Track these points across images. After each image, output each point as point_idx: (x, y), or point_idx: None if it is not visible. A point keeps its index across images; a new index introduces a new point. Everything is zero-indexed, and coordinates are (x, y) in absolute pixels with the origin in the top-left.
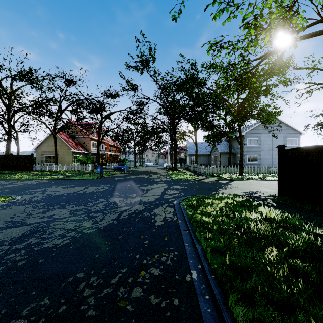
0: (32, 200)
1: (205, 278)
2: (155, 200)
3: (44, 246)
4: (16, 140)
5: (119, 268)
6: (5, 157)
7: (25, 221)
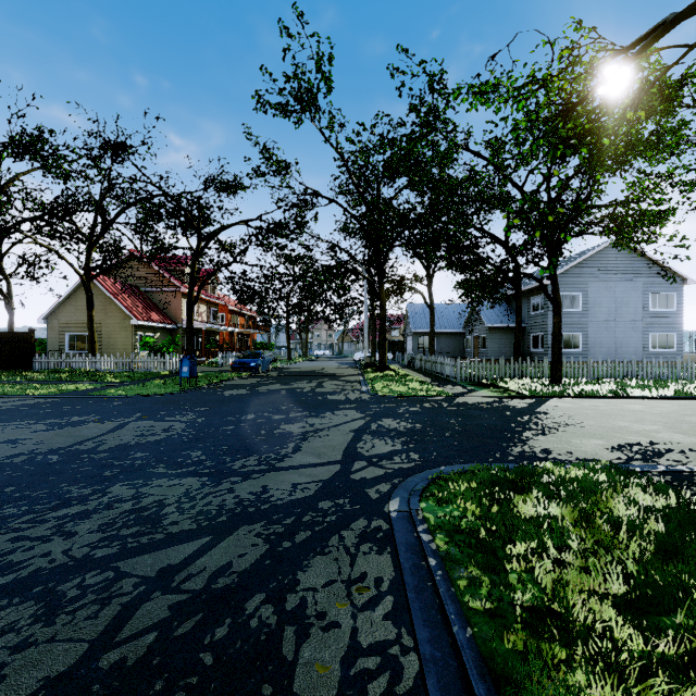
0: None
1: None
2: (319, 490)
3: None
4: (6, 298)
5: None
6: None
7: None
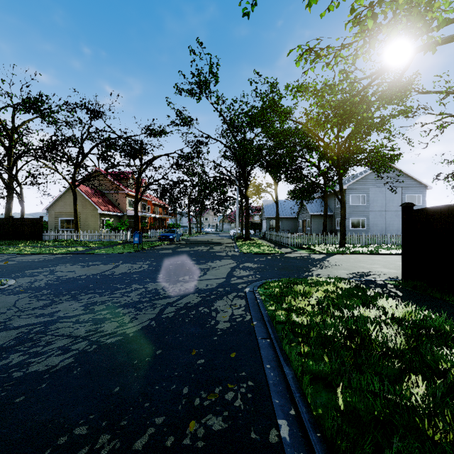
0: (31, 286)
1: (304, 438)
2: (217, 285)
3: (30, 368)
4: (20, 197)
5: (151, 416)
6: (2, 220)
7: (11, 322)
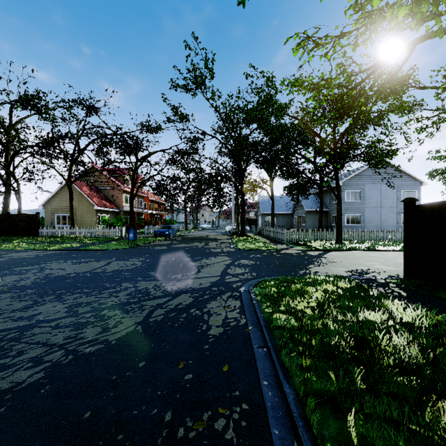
0: (16, 285)
1: None
2: (211, 284)
3: None
4: (17, 193)
5: None
6: None
7: None
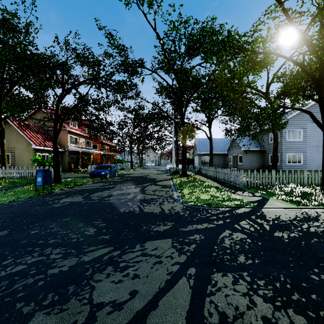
0: None
1: None
2: None
3: None
4: None
5: None
6: None
7: None
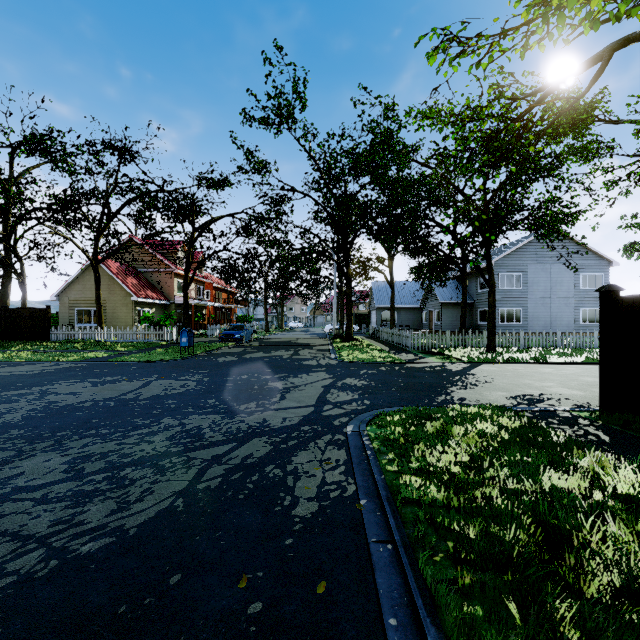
0: None
1: None
2: (301, 421)
3: None
4: (20, 277)
5: None
6: None
7: None
